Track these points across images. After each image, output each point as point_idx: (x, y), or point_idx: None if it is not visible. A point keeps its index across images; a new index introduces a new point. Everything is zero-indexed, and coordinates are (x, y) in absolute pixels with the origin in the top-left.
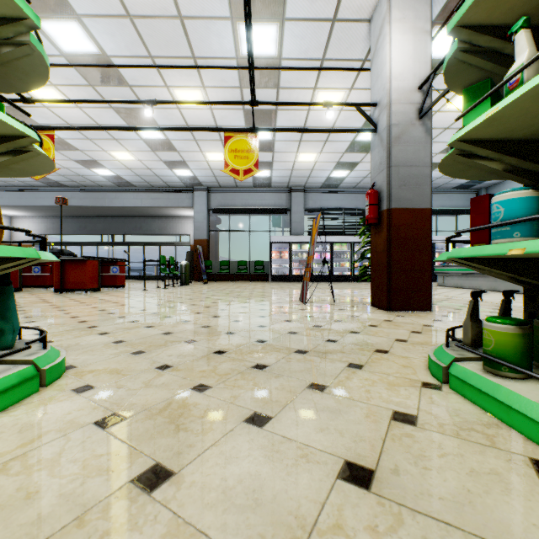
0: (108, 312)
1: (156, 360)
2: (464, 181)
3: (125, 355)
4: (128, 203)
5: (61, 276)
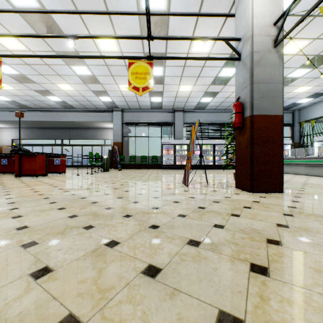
0: (38, 194)
1: (39, 259)
2: (285, 105)
3: (12, 249)
4: (71, 119)
5: (19, 166)
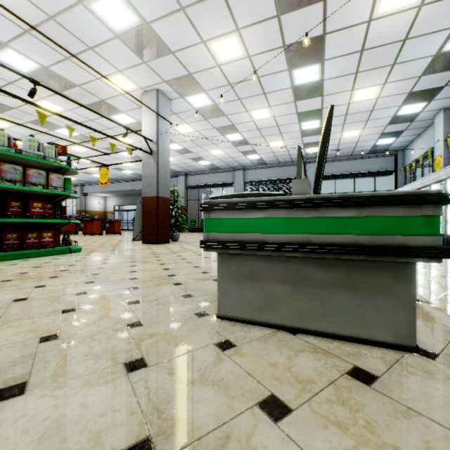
0: None
1: None
2: (368, 148)
3: None
4: None
5: (85, 228)
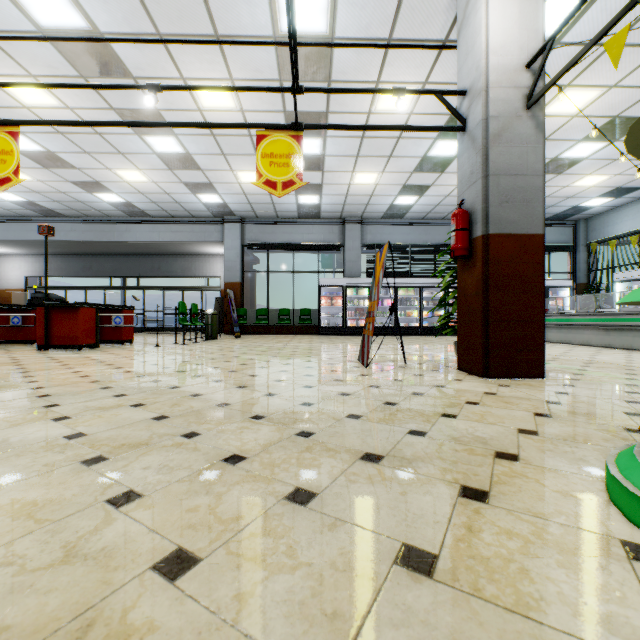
0: (90, 380)
1: (116, 480)
2: (559, 210)
3: (67, 467)
4: (142, 237)
5: (45, 329)
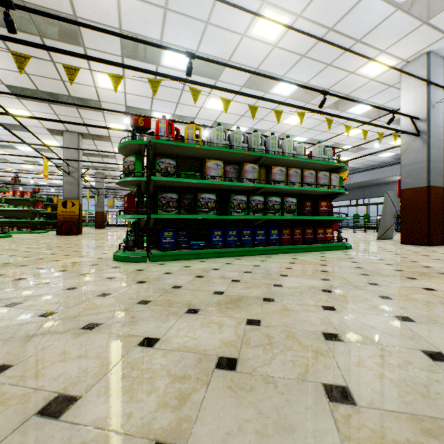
0: None
1: None
2: None
3: None
4: (358, 180)
5: None
